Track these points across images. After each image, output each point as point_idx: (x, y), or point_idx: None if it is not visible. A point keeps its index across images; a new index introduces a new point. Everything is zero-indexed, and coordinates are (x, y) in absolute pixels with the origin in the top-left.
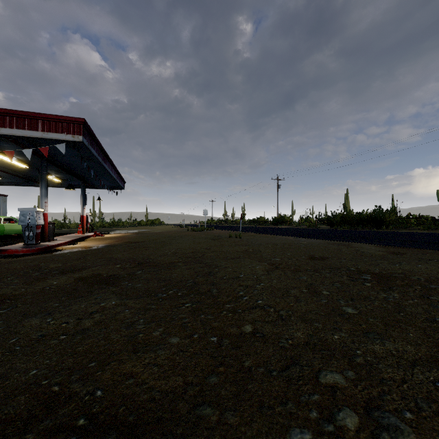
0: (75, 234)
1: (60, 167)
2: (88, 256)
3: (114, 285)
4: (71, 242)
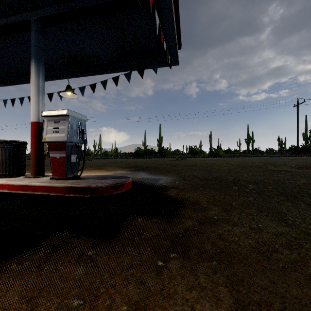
0: None
1: None
2: (212, 171)
3: None
4: None
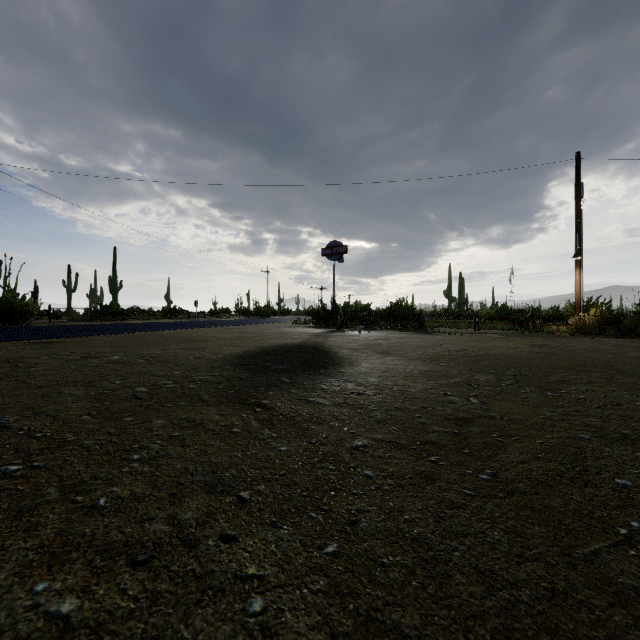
0: None
1: None
2: None
3: None
4: None
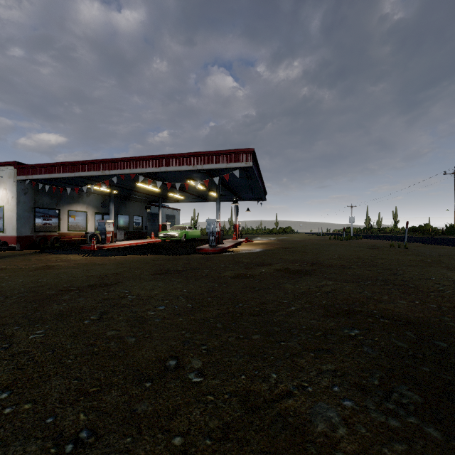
0: (231, 239)
1: (225, 186)
2: (261, 256)
3: (312, 275)
4: (234, 246)
